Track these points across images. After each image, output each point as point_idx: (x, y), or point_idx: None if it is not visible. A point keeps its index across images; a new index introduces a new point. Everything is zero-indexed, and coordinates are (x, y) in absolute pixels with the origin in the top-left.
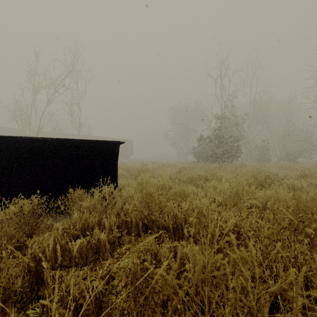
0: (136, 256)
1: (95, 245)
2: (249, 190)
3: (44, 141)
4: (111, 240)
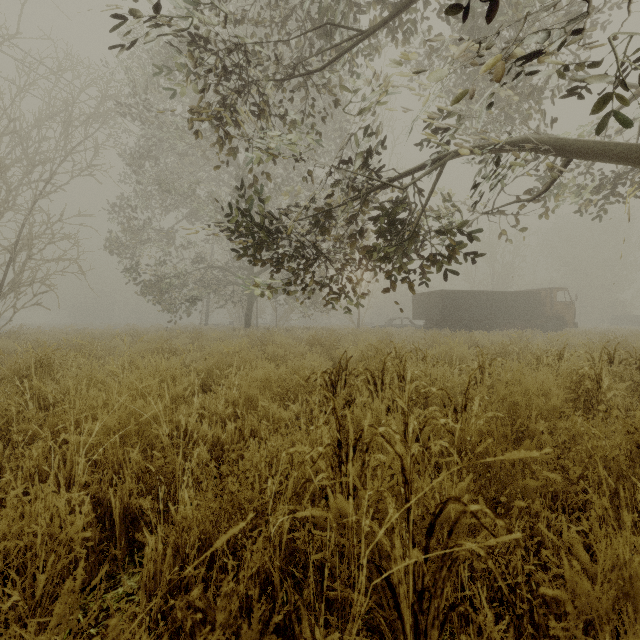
0: None
1: None
2: None
3: None
4: None
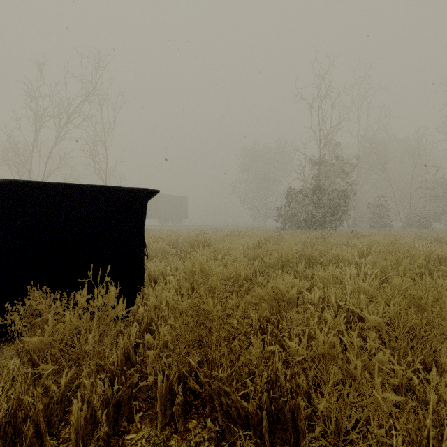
0: None
1: None
2: None
3: None
4: None
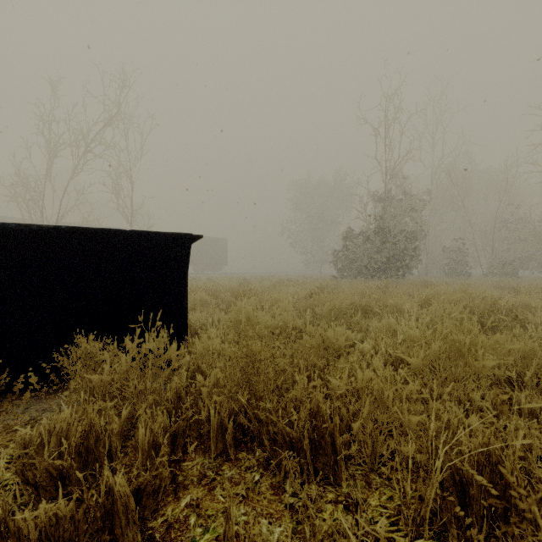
0: (215, 534)
1: (99, 509)
2: (489, 345)
3: (23, 232)
4: (149, 487)
